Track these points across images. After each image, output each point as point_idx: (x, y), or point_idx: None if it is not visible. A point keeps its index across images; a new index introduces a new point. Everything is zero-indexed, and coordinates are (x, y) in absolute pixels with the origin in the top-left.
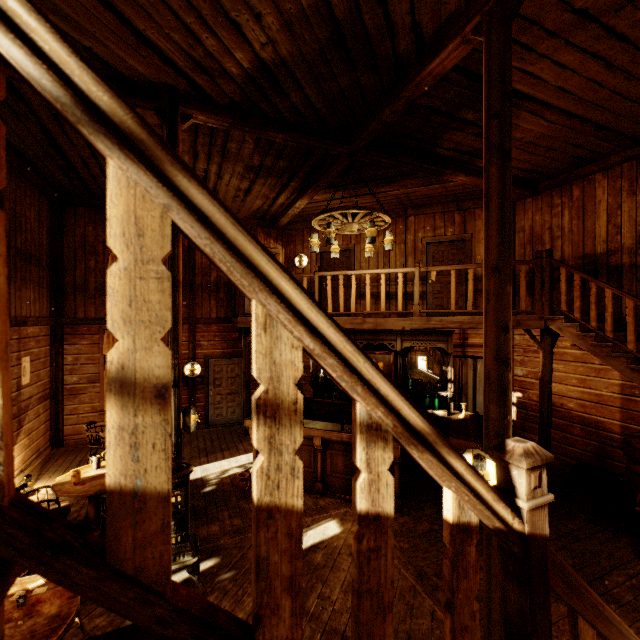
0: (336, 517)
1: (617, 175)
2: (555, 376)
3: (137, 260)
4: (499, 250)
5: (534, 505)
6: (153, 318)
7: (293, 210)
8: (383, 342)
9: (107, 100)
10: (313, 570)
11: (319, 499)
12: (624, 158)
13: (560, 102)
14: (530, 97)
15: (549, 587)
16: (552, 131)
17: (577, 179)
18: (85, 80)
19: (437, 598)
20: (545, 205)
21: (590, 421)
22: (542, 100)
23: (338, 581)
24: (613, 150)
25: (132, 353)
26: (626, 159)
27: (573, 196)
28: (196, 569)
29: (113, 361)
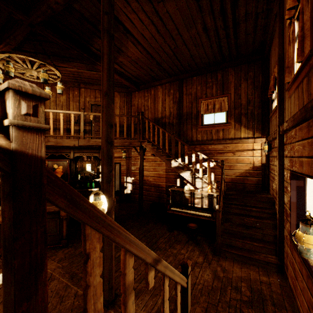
0: None
1: (164, 88)
2: (146, 168)
3: None
4: (108, 84)
5: (21, 124)
6: None
7: None
8: (62, 154)
9: None
10: None
11: None
12: (166, 81)
13: (143, 43)
14: (131, 33)
15: (45, 199)
16: (142, 58)
17: (153, 86)
18: None
19: (80, 284)
20: (142, 95)
21: (157, 185)
22: (136, 38)
23: None
24: (163, 77)
25: None
26: (167, 82)
27: (151, 93)
28: None
29: None
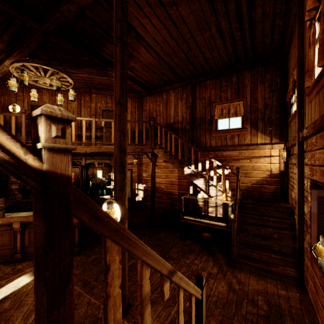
0: (30, 272)
1: (177, 92)
2: (157, 175)
3: None
4: (121, 92)
5: (52, 146)
6: None
7: (3, 67)
8: (74, 160)
9: None
10: None
11: (17, 265)
12: (179, 85)
13: (155, 47)
14: (143, 38)
15: (72, 215)
16: (154, 62)
17: (165, 91)
18: None
19: (93, 292)
20: (154, 100)
21: (169, 192)
22: (148, 42)
23: (21, 314)
24: (175, 81)
25: None
26: (179, 86)
27: (163, 98)
28: None
29: None
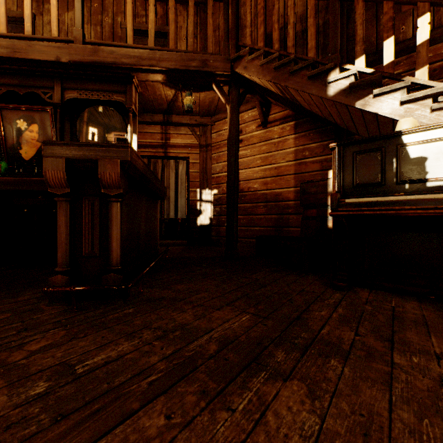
0: None
1: None
2: (244, 162)
3: None
4: None
5: None
6: None
7: None
8: (34, 90)
9: None
10: None
11: None
12: None
13: None
14: None
15: None
16: None
17: None
18: None
19: None
20: None
21: (271, 196)
22: None
23: None
24: None
25: None
26: None
27: None
28: None
29: None
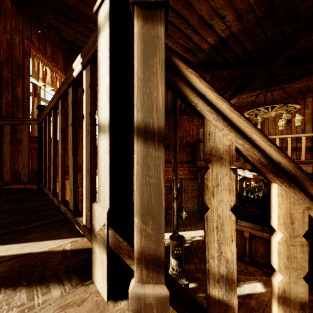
0: (260, 281)
1: None
2: None
3: (290, 235)
4: None
5: None
6: (298, 266)
7: None
8: None
9: (282, 159)
10: (250, 310)
11: (247, 266)
12: None
13: None
14: None
15: None
16: None
17: None
18: (272, 152)
19: None
20: None
21: None
22: None
23: None
24: None
25: (288, 284)
26: None
27: None
28: (188, 287)
29: (279, 287)
